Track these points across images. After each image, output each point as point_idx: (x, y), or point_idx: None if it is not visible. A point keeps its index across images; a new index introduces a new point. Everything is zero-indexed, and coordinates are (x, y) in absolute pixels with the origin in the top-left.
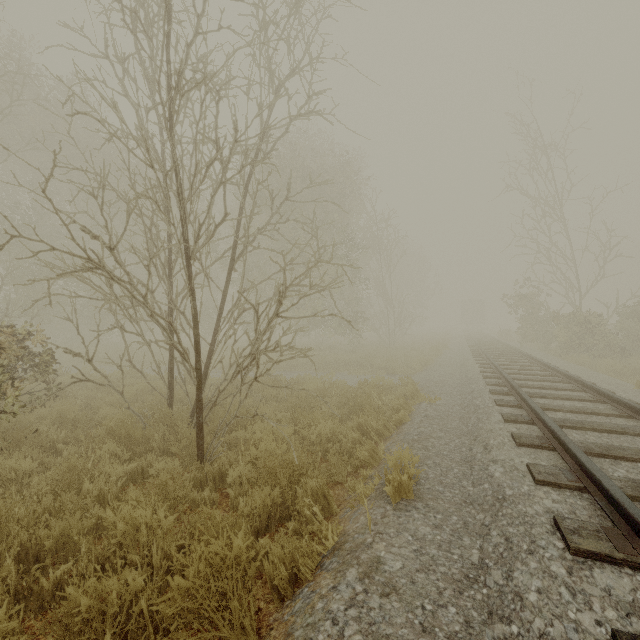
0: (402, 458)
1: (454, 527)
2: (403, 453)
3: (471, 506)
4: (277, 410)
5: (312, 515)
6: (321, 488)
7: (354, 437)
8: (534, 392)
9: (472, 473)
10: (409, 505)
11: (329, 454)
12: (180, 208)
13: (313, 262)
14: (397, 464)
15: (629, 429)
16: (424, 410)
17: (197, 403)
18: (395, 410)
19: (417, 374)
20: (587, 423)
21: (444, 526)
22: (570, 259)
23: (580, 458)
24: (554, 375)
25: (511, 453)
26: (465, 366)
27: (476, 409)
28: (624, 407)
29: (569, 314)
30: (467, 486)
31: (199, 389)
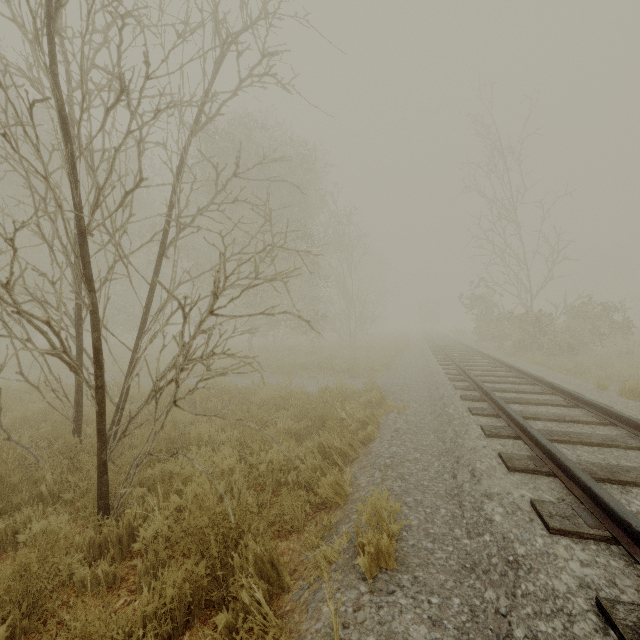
0: (379, 508)
1: (459, 621)
2: (380, 501)
3: (474, 575)
4: (220, 430)
5: (253, 601)
6: (268, 553)
7: (314, 463)
8: (506, 397)
9: (464, 515)
10: (391, 581)
11: (282, 492)
12: (68, 160)
13: (266, 252)
14: (372, 517)
15: (619, 441)
16: (393, 422)
17: (98, 434)
18: (361, 423)
19: (380, 376)
20: (574, 435)
21: (445, 621)
22: (522, 261)
23: (599, 494)
24: (518, 376)
25: (506, 483)
26: (429, 368)
27: (451, 420)
28: (602, 413)
29: (523, 314)
30: (461, 537)
31: (100, 415)
